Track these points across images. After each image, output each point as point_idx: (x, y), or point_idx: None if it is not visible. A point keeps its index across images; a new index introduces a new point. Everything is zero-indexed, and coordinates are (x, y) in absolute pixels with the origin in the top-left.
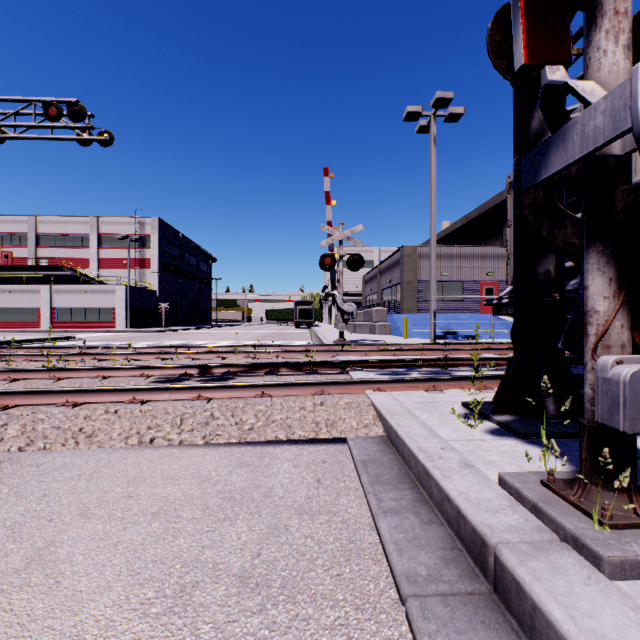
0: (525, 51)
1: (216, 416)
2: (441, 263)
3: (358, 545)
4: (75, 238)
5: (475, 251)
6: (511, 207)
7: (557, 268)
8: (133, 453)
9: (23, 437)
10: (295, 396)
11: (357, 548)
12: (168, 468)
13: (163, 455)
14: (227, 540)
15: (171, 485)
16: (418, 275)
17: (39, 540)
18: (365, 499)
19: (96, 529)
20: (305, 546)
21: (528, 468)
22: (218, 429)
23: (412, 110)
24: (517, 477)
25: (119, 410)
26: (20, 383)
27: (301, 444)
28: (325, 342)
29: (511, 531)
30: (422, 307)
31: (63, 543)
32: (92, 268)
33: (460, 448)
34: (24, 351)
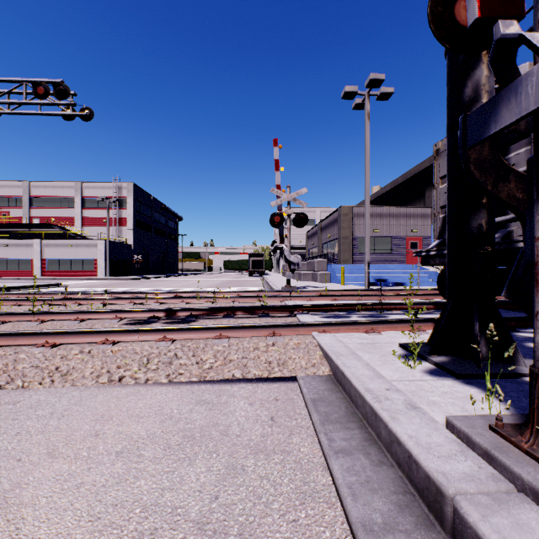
0: (479, 5)
1: (179, 356)
2: (373, 221)
3: (312, 487)
4: (62, 200)
5: (402, 211)
6: (437, 171)
7: (489, 223)
8: (103, 391)
9: (4, 376)
10: (250, 337)
11: (311, 490)
12: (134, 406)
13: (130, 393)
14: (186, 481)
15: (136, 423)
16: (353, 231)
17: (6, 481)
18: (316, 438)
19: (62, 469)
20: (261, 488)
21: (470, 409)
22: (180, 368)
23: (349, 90)
24: (464, 421)
25: (92, 350)
26: (8, 325)
27: (255, 382)
28: (274, 288)
29: (467, 480)
30: (357, 258)
31: (28, 485)
32: (77, 225)
33: (403, 389)
34: (16, 296)
